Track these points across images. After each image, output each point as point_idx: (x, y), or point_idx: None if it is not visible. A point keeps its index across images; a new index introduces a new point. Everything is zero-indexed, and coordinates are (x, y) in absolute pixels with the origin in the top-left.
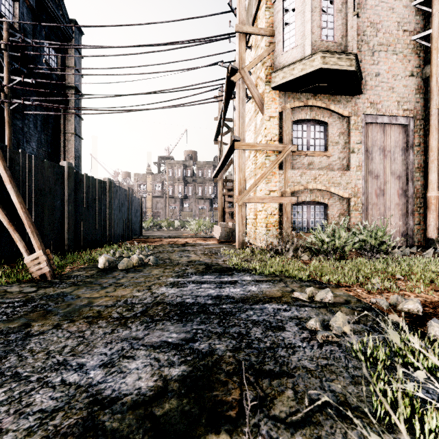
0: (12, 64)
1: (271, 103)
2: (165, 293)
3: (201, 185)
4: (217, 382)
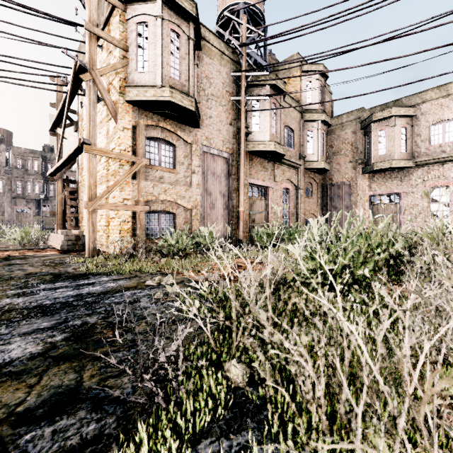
0: None
1: (126, 115)
2: (13, 303)
3: (21, 180)
4: (95, 333)
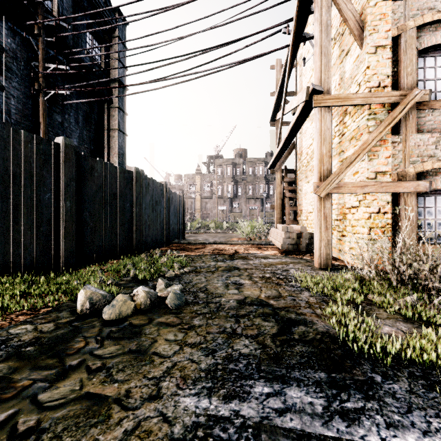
0: (48, 51)
1: (379, 22)
2: None
3: (251, 184)
4: None
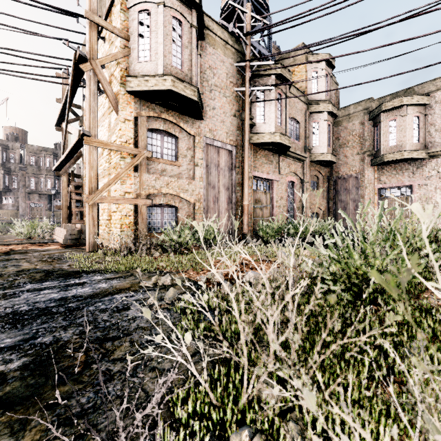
0: None
1: (127, 106)
2: None
3: (34, 176)
4: (63, 357)
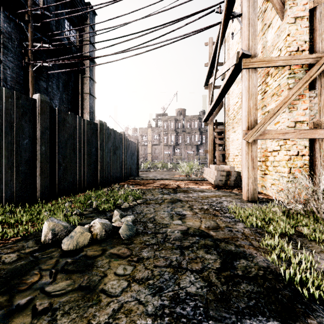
0: (35, 34)
1: None
2: None
3: (189, 134)
4: None
